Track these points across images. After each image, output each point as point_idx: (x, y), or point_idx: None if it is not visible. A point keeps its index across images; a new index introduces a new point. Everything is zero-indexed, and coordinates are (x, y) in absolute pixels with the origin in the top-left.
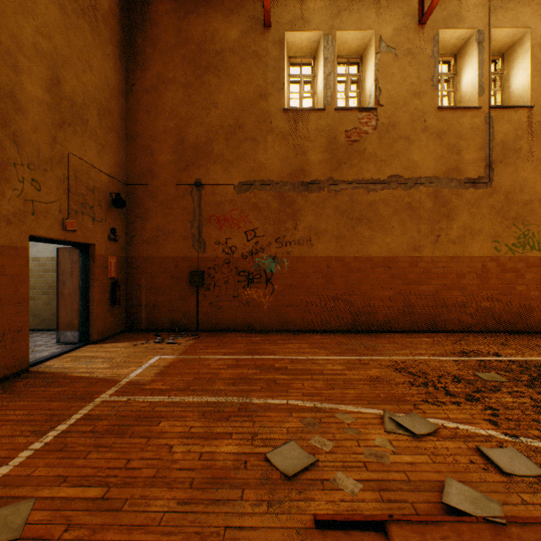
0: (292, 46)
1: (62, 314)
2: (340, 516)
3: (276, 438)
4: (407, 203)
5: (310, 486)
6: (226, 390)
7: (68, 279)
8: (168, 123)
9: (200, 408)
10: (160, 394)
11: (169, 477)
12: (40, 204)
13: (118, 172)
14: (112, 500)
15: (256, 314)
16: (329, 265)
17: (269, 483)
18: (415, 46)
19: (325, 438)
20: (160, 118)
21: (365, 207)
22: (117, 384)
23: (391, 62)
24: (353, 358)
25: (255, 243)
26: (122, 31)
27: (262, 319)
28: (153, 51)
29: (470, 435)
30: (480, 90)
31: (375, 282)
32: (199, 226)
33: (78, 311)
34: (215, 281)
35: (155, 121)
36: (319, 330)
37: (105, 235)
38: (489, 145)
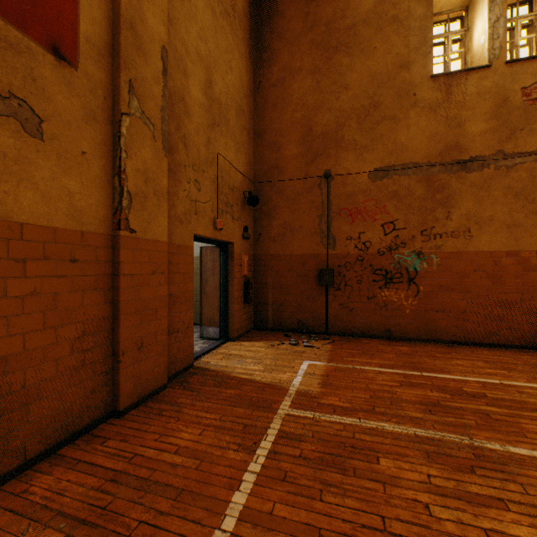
0: None
1: (204, 310)
2: None
3: None
4: None
5: None
6: (428, 421)
7: (209, 277)
8: (295, 115)
9: (416, 445)
10: (345, 413)
11: None
12: (199, 204)
13: (248, 171)
14: None
15: (395, 319)
16: (496, 261)
17: None
18: None
19: None
20: (286, 111)
21: None
22: (287, 393)
23: None
24: None
25: (394, 237)
26: (250, 30)
27: (403, 325)
28: (279, 44)
29: None
30: None
31: None
32: (328, 220)
33: (218, 308)
34: (345, 281)
35: (282, 115)
36: (481, 342)
37: (239, 233)
38: None
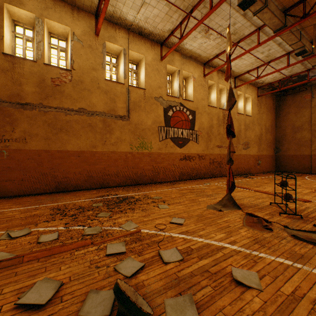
0: (14, 14)
1: None
2: None
3: None
4: (90, 123)
5: None
6: None
7: None
8: None
9: None
10: None
11: None
12: None
13: None
14: None
15: None
16: (40, 154)
17: None
18: (94, 44)
19: None
20: None
21: (65, 123)
22: None
23: (81, 48)
24: (34, 207)
25: None
26: None
27: None
28: None
29: (47, 231)
30: (125, 76)
31: (71, 164)
32: None
33: None
34: None
35: None
36: (32, 194)
37: None
38: (128, 102)
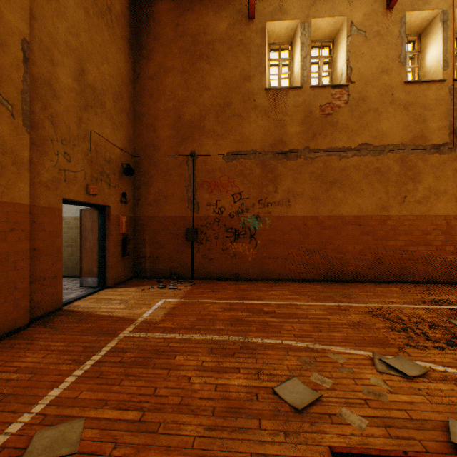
0: (272, 34)
1: (84, 264)
2: (356, 449)
3: (279, 374)
4: (376, 168)
5: (319, 419)
6: (226, 330)
7: (89, 234)
8: (168, 104)
9: (207, 345)
10: (171, 332)
11: (192, 405)
12: (70, 173)
13: (128, 146)
14: (148, 423)
15: (242, 265)
16: (305, 222)
17: (281, 415)
18: (383, 28)
19: (323, 375)
20: (161, 100)
21: (338, 172)
22: (134, 322)
23: (361, 44)
24: (332, 305)
25: (241, 204)
26: (130, 29)
27: (247, 269)
28: (155, 45)
29: None
30: (444, 64)
31: (347, 238)
32: (194, 190)
33: (97, 261)
34: (206, 237)
35: (157, 103)
36: (296, 279)
37: (117, 198)
38: (453, 114)
